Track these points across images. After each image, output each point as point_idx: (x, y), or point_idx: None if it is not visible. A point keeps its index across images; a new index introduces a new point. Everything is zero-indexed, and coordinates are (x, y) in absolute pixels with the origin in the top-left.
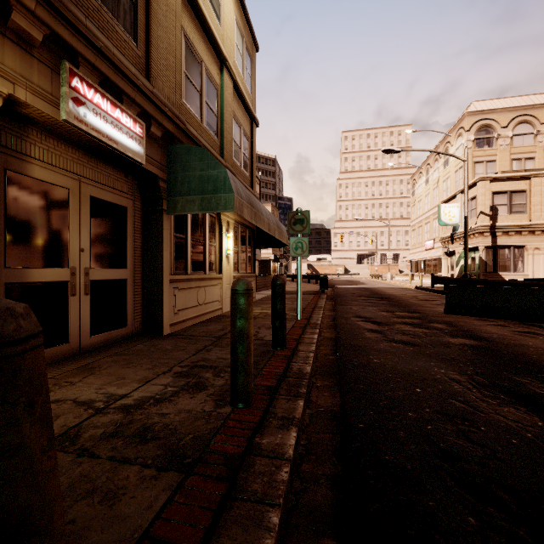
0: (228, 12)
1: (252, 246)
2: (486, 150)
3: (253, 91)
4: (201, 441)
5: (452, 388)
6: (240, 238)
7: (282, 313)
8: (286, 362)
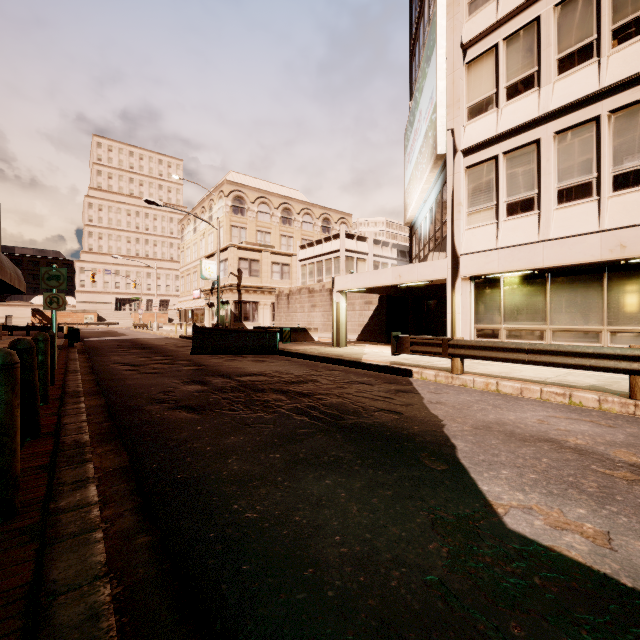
0: None
1: None
2: (240, 217)
3: None
4: None
5: (171, 385)
6: None
7: (53, 358)
8: (61, 389)
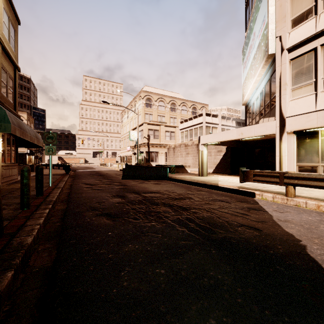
0: None
1: (15, 146)
2: (149, 109)
3: (16, 49)
4: (13, 216)
5: (105, 197)
6: (6, 141)
7: (41, 180)
8: (44, 199)
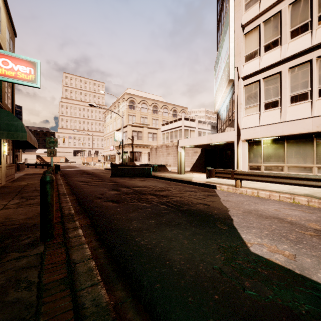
0: (3, 24)
1: (12, 148)
2: (133, 110)
3: None
4: None
5: (104, 191)
6: (7, 144)
7: None
8: (57, 192)
